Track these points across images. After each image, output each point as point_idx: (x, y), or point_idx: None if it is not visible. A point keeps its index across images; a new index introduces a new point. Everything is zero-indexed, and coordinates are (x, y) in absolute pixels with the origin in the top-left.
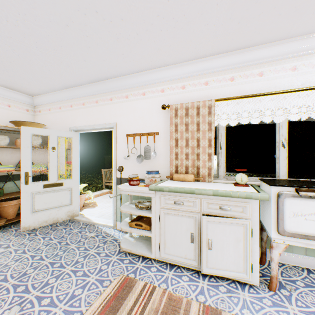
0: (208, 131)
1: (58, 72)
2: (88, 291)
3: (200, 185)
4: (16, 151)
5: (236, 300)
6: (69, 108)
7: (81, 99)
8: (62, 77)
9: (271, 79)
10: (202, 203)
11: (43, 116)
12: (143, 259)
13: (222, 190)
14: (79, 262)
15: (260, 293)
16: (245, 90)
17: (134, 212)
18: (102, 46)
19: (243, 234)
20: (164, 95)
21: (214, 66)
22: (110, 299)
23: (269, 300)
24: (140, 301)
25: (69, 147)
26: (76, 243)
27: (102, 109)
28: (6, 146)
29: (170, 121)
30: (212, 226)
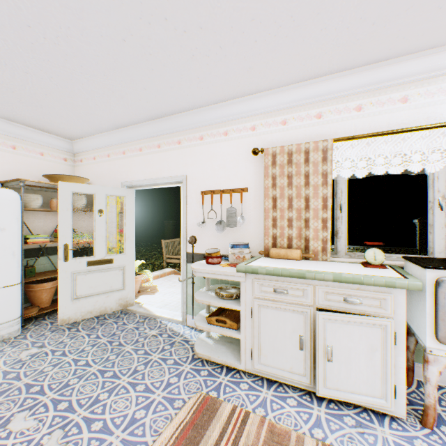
0: (322, 185)
1: (107, 106)
2: (153, 414)
3: (311, 265)
4: (51, 215)
5: (371, 439)
6: (120, 155)
7: (137, 142)
8: (113, 112)
9: (421, 106)
10: (316, 291)
11: (86, 167)
12: (228, 371)
13: (347, 273)
14: (138, 371)
15: (408, 430)
16: (380, 124)
17: (215, 303)
18: (169, 67)
19: (381, 340)
20: (255, 134)
21: (332, 90)
22: (185, 427)
23: (424, 442)
24: (228, 433)
25: (120, 209)
26: (132, 344)
27: (166, 156)
28: (39, 209)
29: (264, 172)
30: (333, 326)
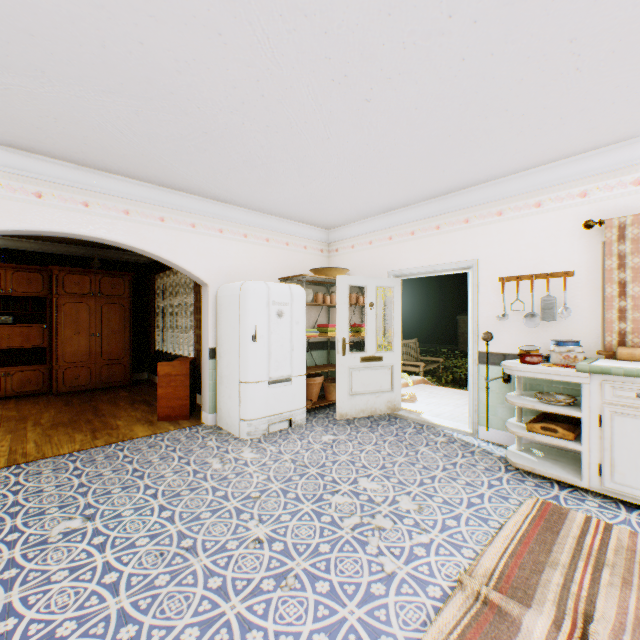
0: None
1: (390, 193)
2: (490, 503)
3: None
4: (311, 309)
5: None
6: (385, 241)
7: (407, 225)
8: (392, 198)
9: None
10: None
11: (342, 257)
12: (561, 487)
13: None
14: (448, 468)
15: None
16: None
17: (540, 407)
18: (485, 148)
19: None
20: (586, 202)
21: None
22: (534, 518)
23: None
24: (590, 533)
25: (385, 302)
26: (423, 445)
27: (447, 238)
28: (313, 303)
29: (604, 250)
30: None
